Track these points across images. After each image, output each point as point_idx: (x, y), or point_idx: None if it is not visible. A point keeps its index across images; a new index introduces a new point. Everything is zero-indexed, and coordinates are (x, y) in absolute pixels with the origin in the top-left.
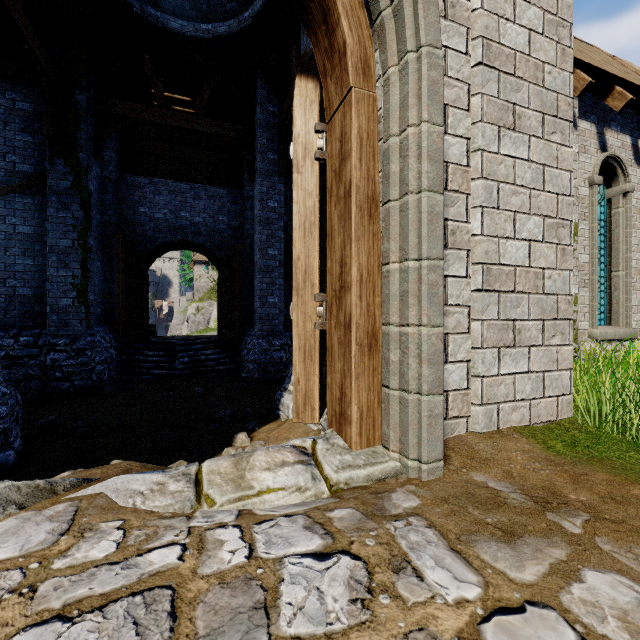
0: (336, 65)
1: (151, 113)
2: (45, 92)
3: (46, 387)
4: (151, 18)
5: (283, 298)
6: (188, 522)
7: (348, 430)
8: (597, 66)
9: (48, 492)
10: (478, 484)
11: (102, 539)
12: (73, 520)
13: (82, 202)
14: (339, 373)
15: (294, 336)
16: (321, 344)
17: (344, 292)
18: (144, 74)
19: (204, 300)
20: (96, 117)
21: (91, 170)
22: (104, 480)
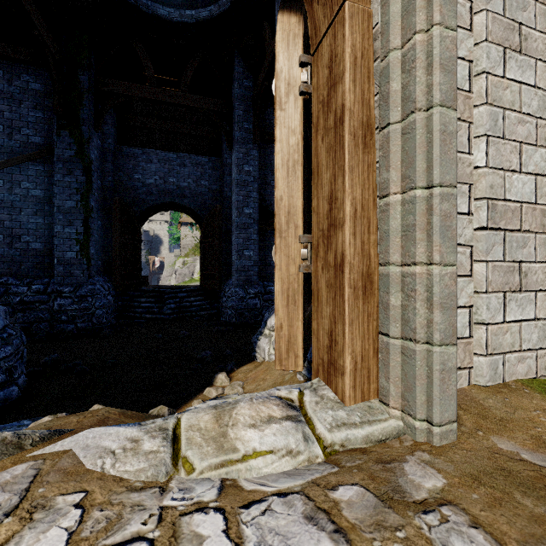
0: None
1: (143, 90)
2: (53, 73)
3: (54, 328)
4: (143, 6)
5: (257, 251)
6: (161, 498)
7: (340, 382)
8: None
9: (14, 447)
10: (508, 455)
11: (53, 524)
12: (27, 491)
13: (84, 168)
14: (327, 319)
15: (277, 280)
16: (304, 288)
17: (334, 230)
18: (137, 58)
19: (189, 256)
20: (96, 95)
21: (92, 141)
22: (76, 432)
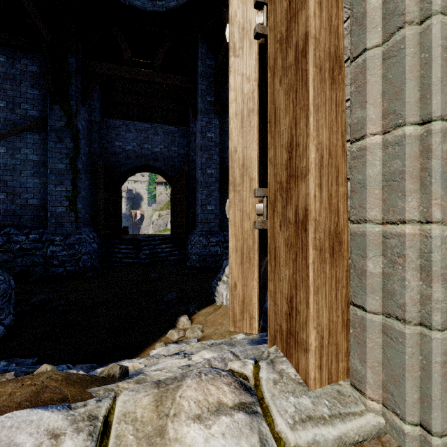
0: None
1: (122, 70)
2: (46, 56)
3: (47, 271)
4: None
5: (218, 206)
6: None
7: (302, 358)
8: None
9: None
10: None
11: None
12: None
13: (72, 136)
14: (286, 282)
15: (230, 236)
16: (259, 245)
17: (295, 181)
18: (118, 44)
19: (164, 209)
20: (83, 75)
21: (79, 113)
22: None
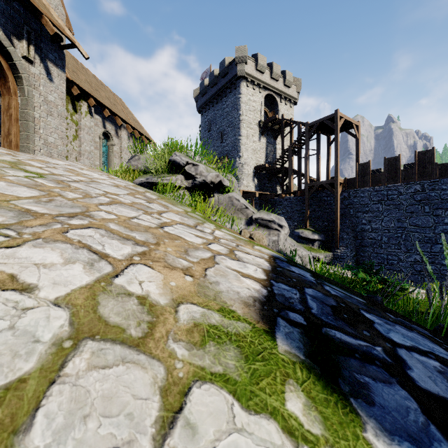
0: (7, 88)
1: None
2: None
3: None
4: None
5: None
6: None
7: None
8: (99, 100)
9: None
10: None
11: None
12: None
13: None
14: None
15: None
16: None
17: (10, 135)
18: None
19: None
20: None
21: None
22: None
